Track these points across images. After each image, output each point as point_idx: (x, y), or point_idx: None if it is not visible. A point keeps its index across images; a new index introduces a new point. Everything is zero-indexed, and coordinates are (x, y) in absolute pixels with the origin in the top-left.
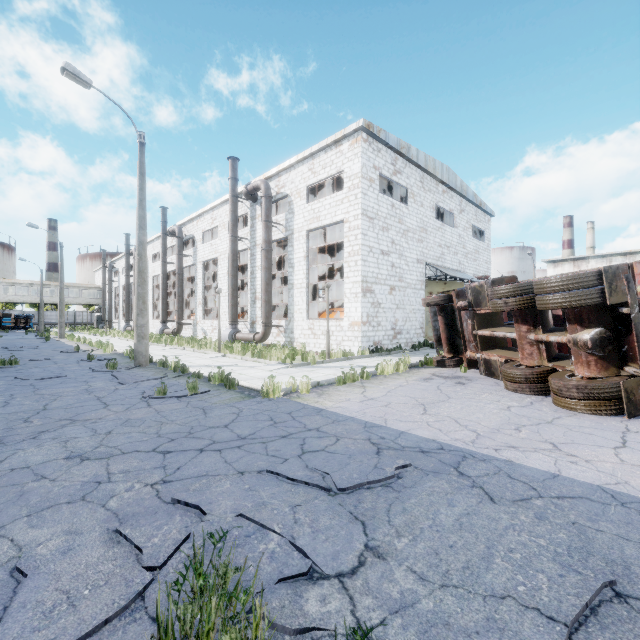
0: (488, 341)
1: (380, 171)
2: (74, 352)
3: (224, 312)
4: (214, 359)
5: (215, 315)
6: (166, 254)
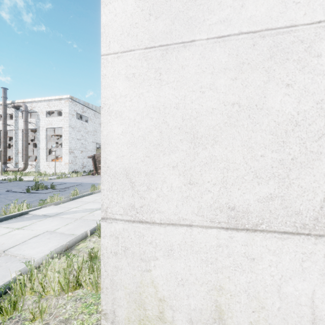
0: None
1: (77, 112)
2: None
3: None
4: (2, 177)
5: None
6: None
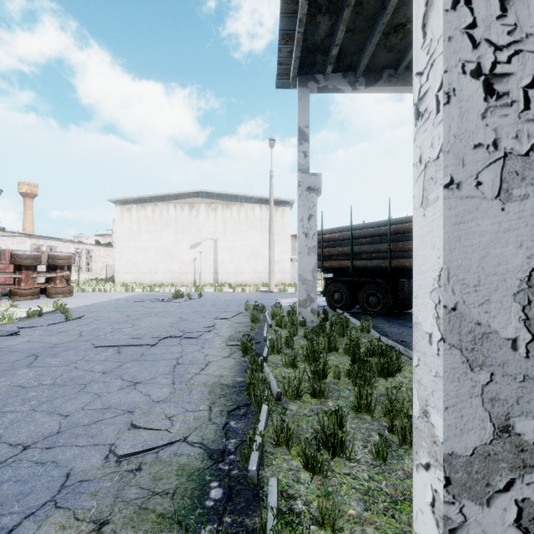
0: None
1: None
2: None
3: None
4: None
5: None
6: None
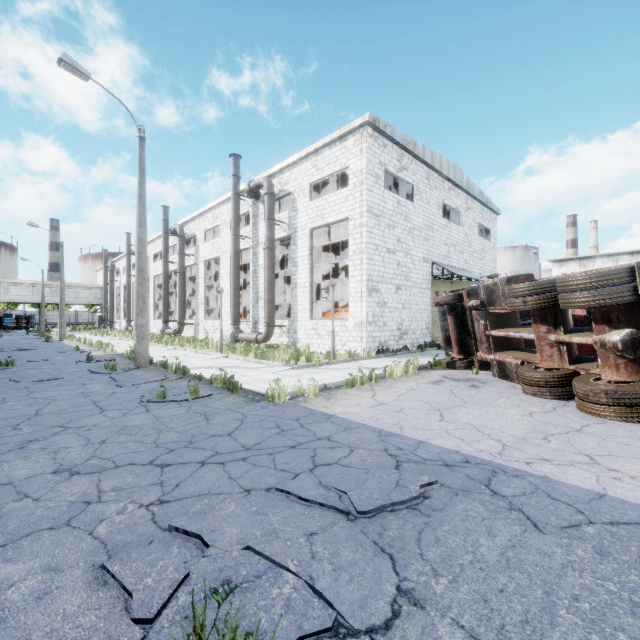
0: (501, 342)
1: (386, 167)
2: (73, 353)
3: (226, 312)
4: (216, 360)
5: (217, 315)
6: (167, 253)
